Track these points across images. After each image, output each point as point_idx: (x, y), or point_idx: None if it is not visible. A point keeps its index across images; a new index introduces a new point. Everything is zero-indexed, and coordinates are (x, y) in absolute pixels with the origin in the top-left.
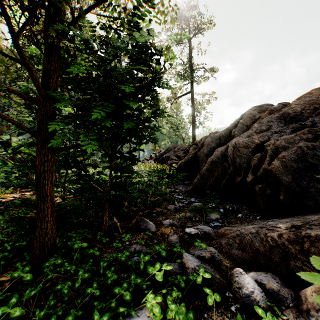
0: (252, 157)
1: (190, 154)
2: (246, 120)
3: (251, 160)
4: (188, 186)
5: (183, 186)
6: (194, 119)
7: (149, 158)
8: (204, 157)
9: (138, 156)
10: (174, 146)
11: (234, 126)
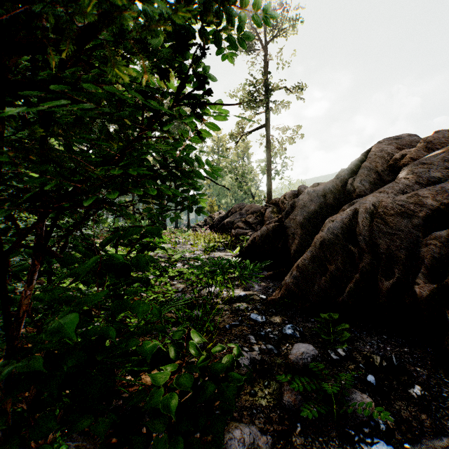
0: (423, 238)
1: (270, 222)
2: (375, 162)
3: (420, 245)
4: (269, 282)
5: (261, 281)
6: (269, 167)
7: (203, 223)
8: (297, 228)
9: (188, 220)
10: (240, 206)
11: (351, 174)
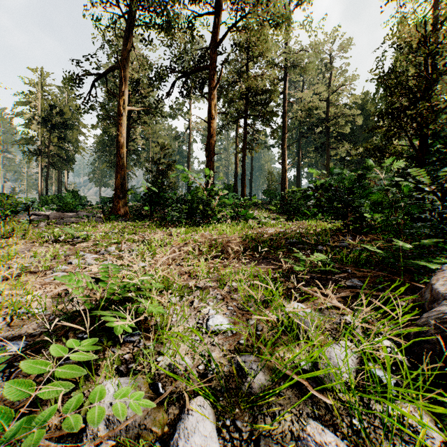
0: None
1: None
2: None
3: None
4: None
5: None
6: None
7: None
8: None
9: None
10: None
11: None
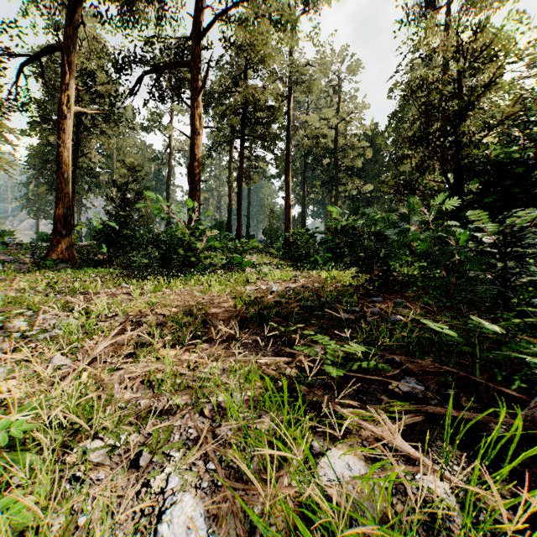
0: None
1: None
2: None
3: None
4: None
5: None
6: None
7: None
8: None
9: None
10: None
11: None
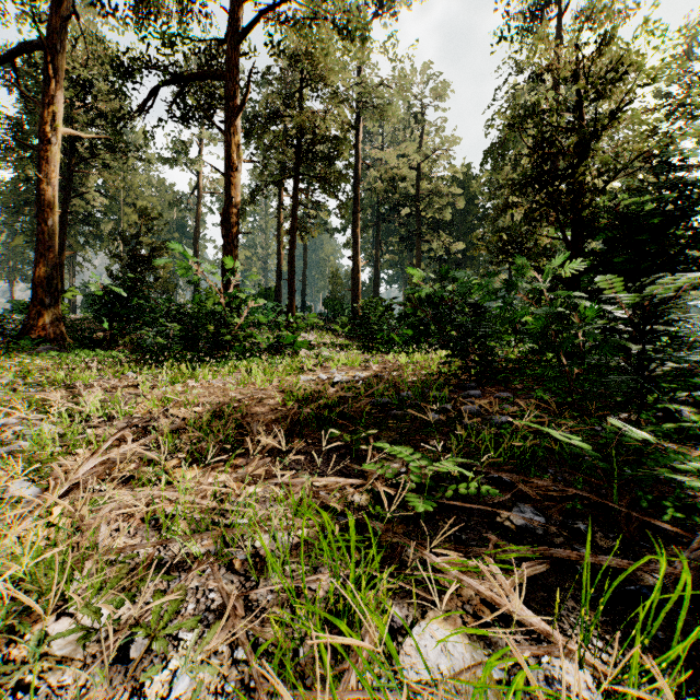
0: None
1: None
2: None
3: None
4: None
5: None
6: None
7: None
8: None
9: None
10: None
11: None
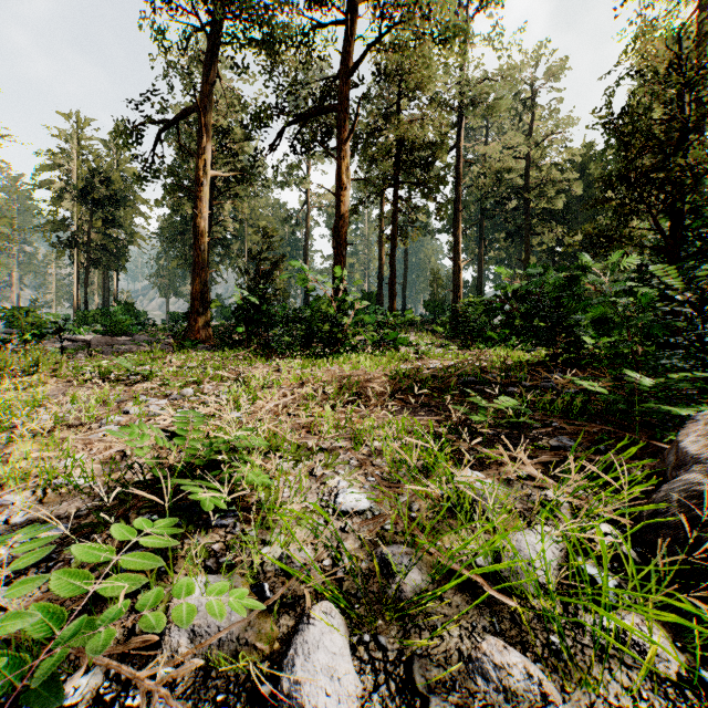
0: None
1: None
2: None
3: None
4: None
5: None
6: None
7: None
8: None
9: None
10: None
11: None
